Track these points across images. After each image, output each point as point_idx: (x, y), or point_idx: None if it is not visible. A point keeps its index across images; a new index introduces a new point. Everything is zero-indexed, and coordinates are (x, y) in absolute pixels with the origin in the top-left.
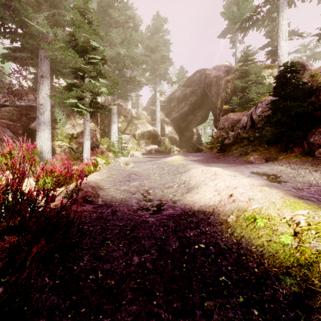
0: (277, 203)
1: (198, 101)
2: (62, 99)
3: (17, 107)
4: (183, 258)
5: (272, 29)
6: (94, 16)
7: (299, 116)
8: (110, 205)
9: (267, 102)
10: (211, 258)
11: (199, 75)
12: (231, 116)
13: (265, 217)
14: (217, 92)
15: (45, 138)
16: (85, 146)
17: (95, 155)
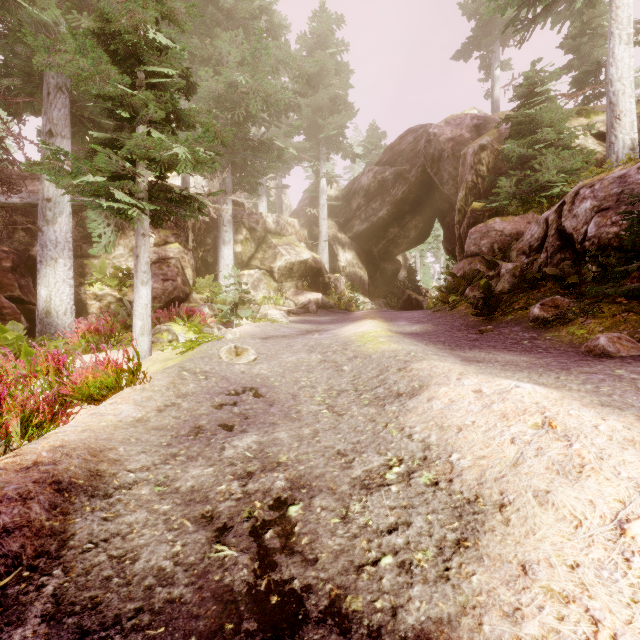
0: None
1: (411, 196)
2: (69, 177)
3: (3, 208)
4: None
5: (579, 31)
6: None
7: None
8: None
9: (608, 183)
10: None
11: (414, 139)
12: (498, 224)
13: None
14: (455, 173)
15: (57, 278)
16: (136, 301)
17: (172, 320)
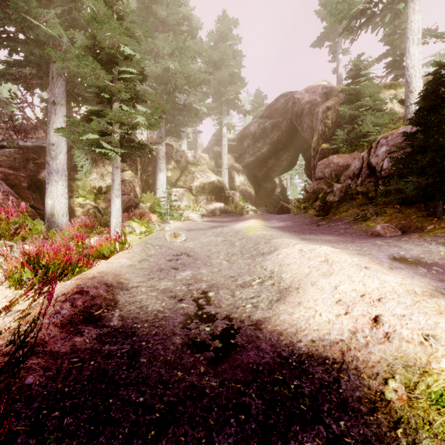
0: None
1: (283, 139)
2: (77, 134)
3: (20, 149)
4: None
5: (392, 31)
6: (126, 7)
7: None
8: (131, 329)
9: (395, 136)
10: None
11: (285, 101)
12: (335, 159)
13: None
14: (311, 124)
15: (58, 193)
16: (113, 207)
17: (130, 219)
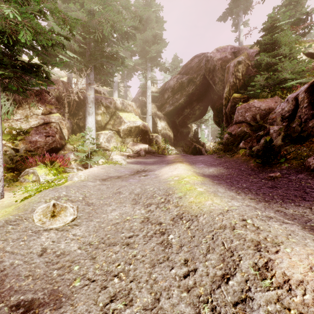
0: None
1: (197, 92)
2: None
3: None
4: None
5: (288, 2)
6: None
7: None
8: None
9: None
10: None
11: (198, 60)
12: (256, 103)
13: None
14: (222, 78)
15: None
16: None
17: (40, 164)
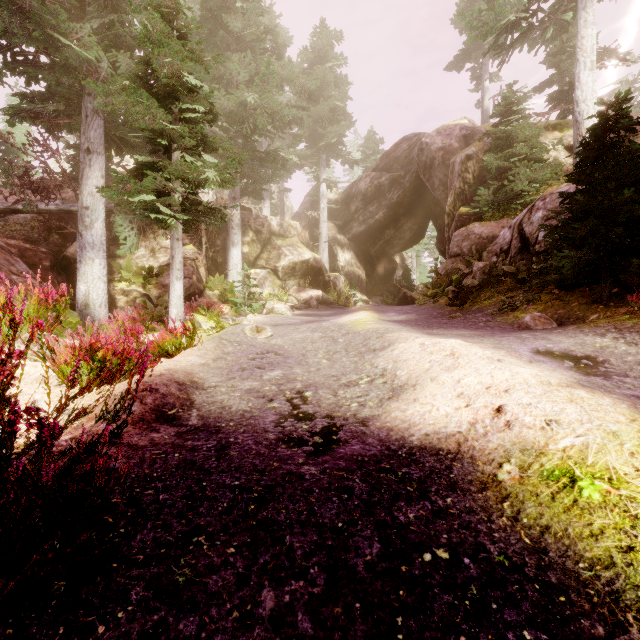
0: (625, 436)
1: (406, 200)
2: (126, 195)
3: (40, 214)
4: (396, 594)
5: (559, 48)
6: (191, 22)
7: (635, 225)
8: (215, 428)
9: (555, 197)
10: (472, 597)
11: (408, 147)
12: (477, 228)
13: (599, 474)
14: (445, 180)
15: (94, 276)
16: (172, 293)
17: (194, 311)
